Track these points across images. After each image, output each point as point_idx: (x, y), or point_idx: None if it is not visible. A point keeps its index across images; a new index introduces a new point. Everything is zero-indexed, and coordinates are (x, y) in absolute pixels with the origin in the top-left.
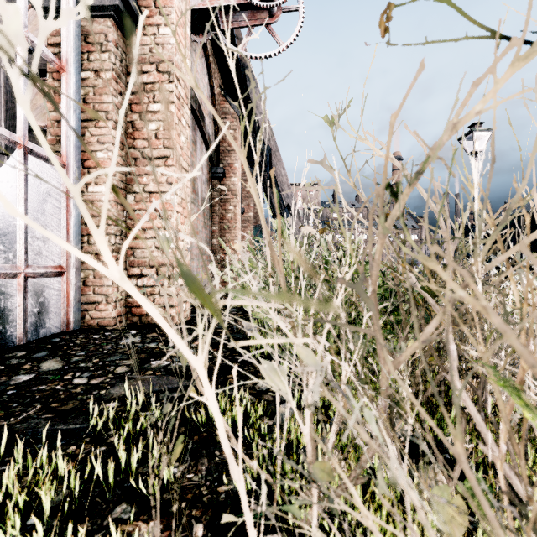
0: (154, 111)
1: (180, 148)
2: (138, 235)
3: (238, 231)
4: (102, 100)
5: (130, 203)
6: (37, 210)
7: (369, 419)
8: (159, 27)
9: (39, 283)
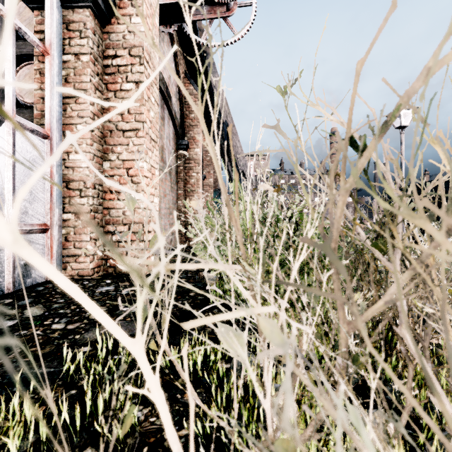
0: (127, 89)
1: (150, 121)
2: (56, 183)
3: (200, 194)
4: (82, 79)
5: (106, 169)
6: (24, 175)
7: (357, 424)
8: (131, 17)
9: (25, 238)
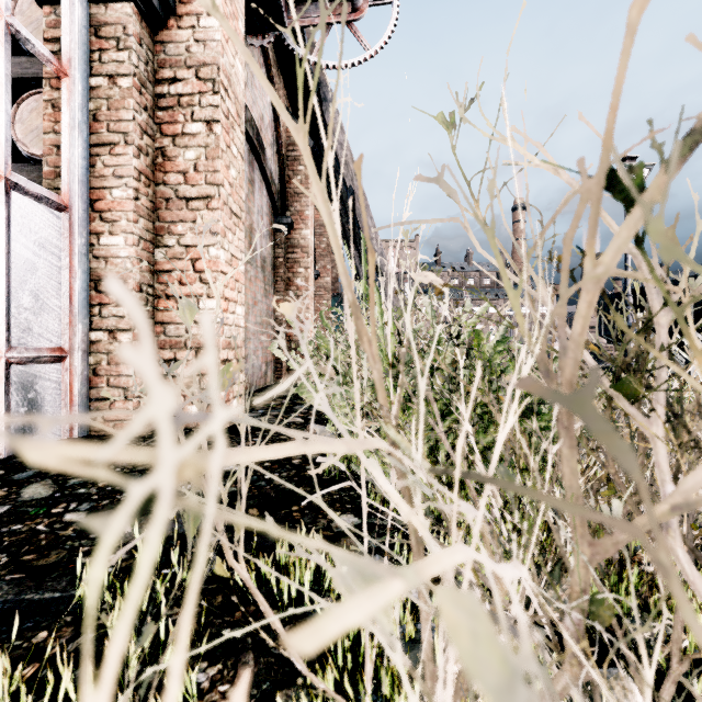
0: (193, 133)
1: (229, 185)
2: None
3: (311, 301)
4: (120, 117)
5: (159, 261)
6: (25, 269)
7: None
8: (200, 17)
9: (27, 371)
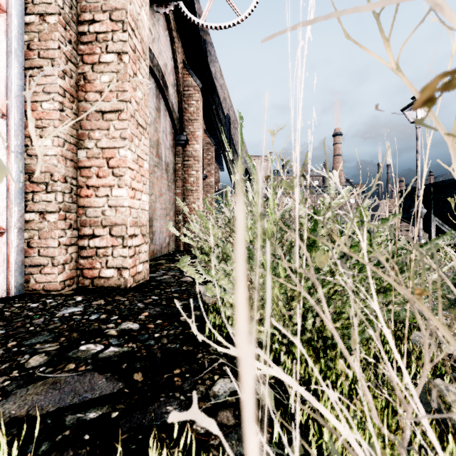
0: (107, 62)
1: (136, 103)
2: None
3: (200, 193)
4: (48, 46)
5: (81, 159)
6: None
7: None
8: None
9: None
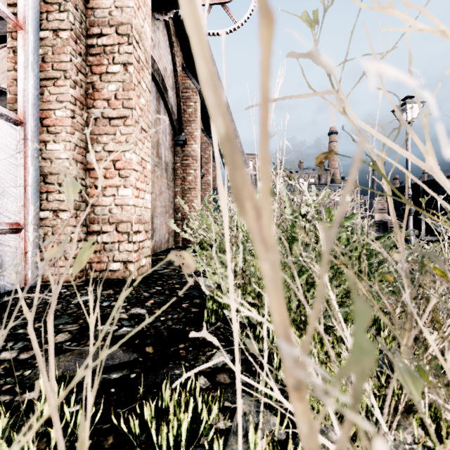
0: (114, 72)
1: (140, 109)
2: None
3: (198, 192)
4: (61, 59)
5: (90, 162)
6: None
7: None
8: None
9: None
